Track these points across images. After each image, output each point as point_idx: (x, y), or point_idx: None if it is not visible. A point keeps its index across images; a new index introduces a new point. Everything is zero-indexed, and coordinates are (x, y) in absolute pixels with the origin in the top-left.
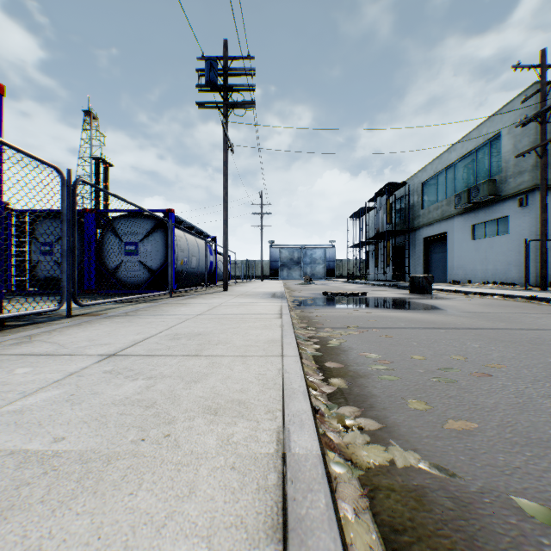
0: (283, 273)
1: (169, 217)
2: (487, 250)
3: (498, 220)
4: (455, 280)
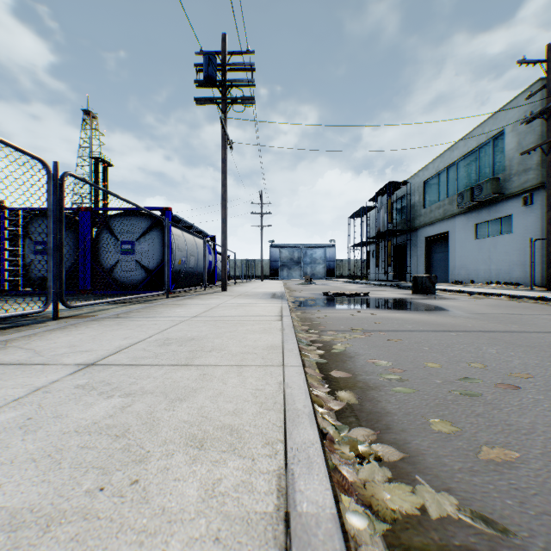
0: (283, 273)
1: (166, 215)
2: (490, 249)
3: (502, 219)
4: (458, 280)
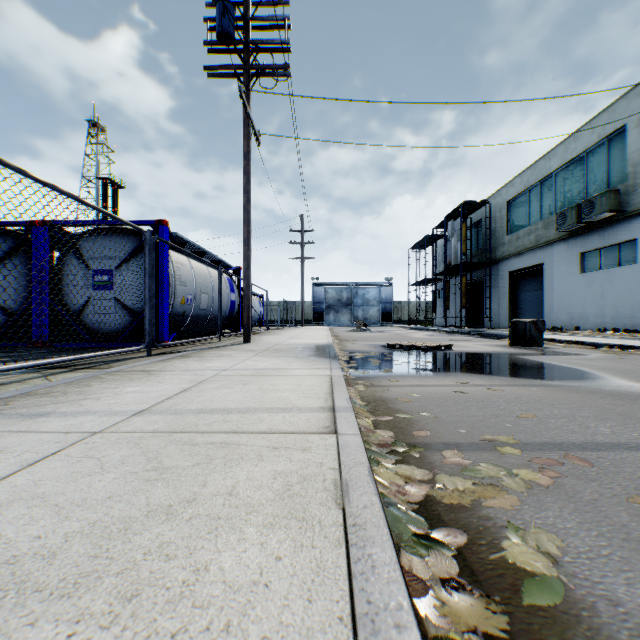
0: (329, 317)
1: (159, 232)
2: (604, 285)
3: (621, 246)
4: (556, 326)
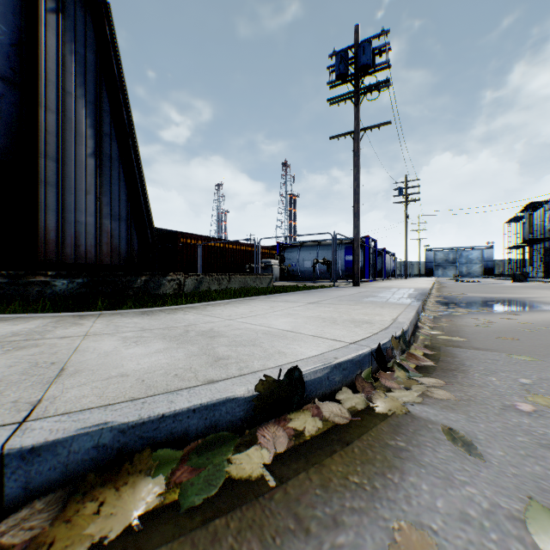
0: (438, 272)
1: (384, 251)
2: None
3: None
4: None
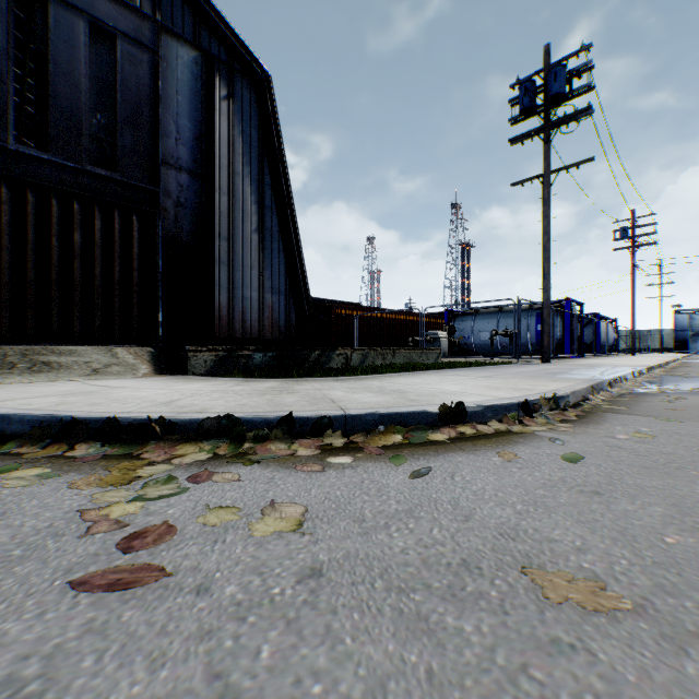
0: (695, 345)
1: (597, 317)
2: None
3: None
4: None
